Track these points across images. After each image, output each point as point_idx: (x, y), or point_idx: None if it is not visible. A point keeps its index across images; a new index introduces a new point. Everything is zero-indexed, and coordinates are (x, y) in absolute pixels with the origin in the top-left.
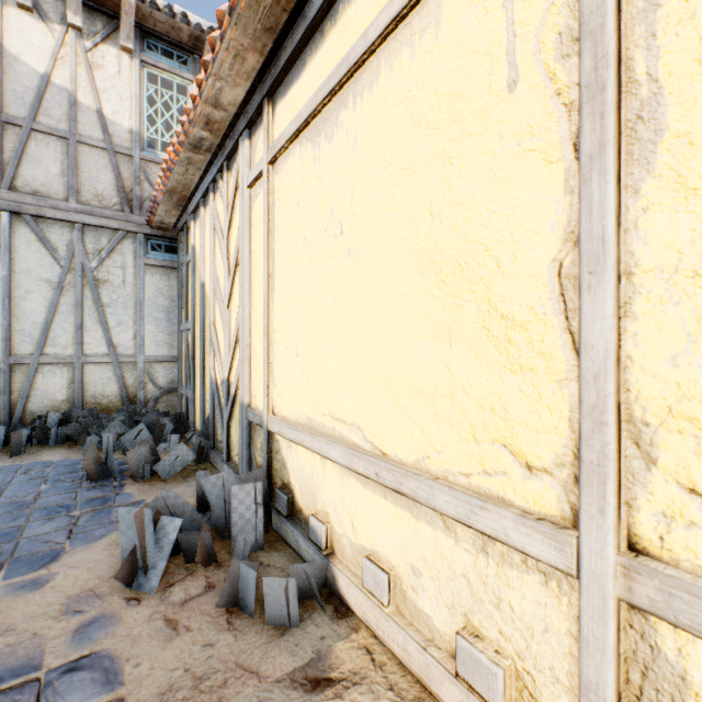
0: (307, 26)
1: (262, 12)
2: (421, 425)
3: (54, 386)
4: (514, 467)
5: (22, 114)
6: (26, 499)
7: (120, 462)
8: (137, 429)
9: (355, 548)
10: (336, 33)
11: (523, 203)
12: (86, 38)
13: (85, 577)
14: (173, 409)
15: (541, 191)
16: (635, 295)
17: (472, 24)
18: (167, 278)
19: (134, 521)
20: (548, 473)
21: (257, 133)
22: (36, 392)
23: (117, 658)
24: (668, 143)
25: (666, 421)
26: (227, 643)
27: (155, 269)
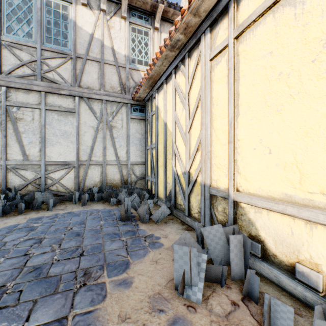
0: None
1: None
2: None
3: (95, 175)
4: None
5: (83, 53)
6: (97, 228)
7: None
8: (133, 196)
9: None
10: None
11: None
12: (107, 15)
13: (150, 283)
14: (142, 187)
15: None
16: None
17: None
18: (139, 124)
19: (183, 254)
20: None
21: (217, 26)
22: (88, 177)
23: None
24: None
25: None
26: None
27: (134, 120)
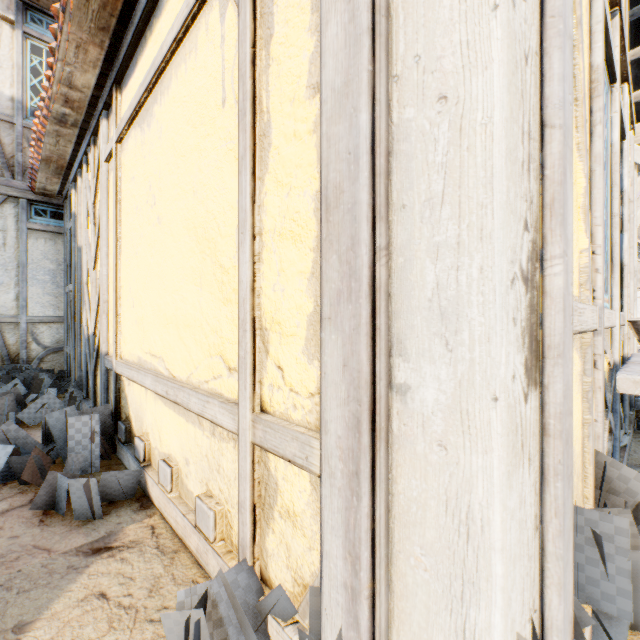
0: (134, 31)
1: (92, 14)
2: (190, 350)
3: None
4: (225, 371)
5: None
6: None
7: None
8: (12, 384)
9: (161, 456)
10: (152, 41)
11: (228, 186)
12: None
13: None
14: (60, 368)
15: (234, 178)
16: (263, 248)
17: (209, 55)
18: (53, 242)
19: None
20: (236, 371)
21: (112, 114)
22: None
23: None
24: (273, 152)
25: (272, 326)
26: (33, 534)
27: (39, 233)
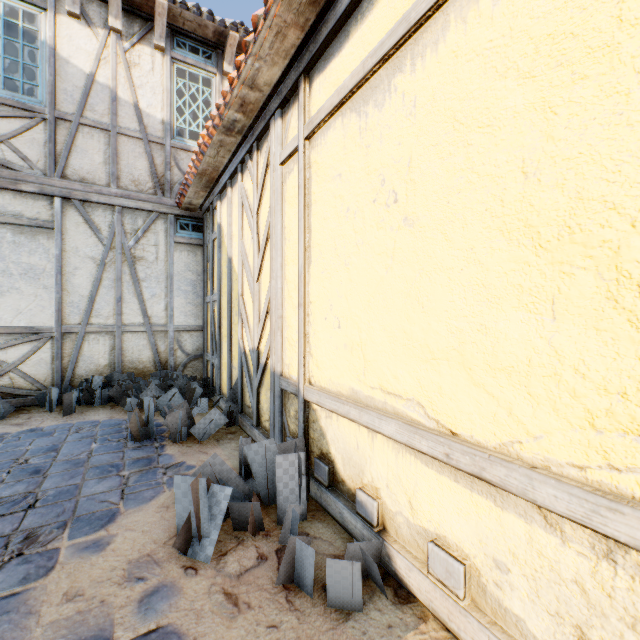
0: None
1: None
2: (509, 406)
3: (98, 352)
4: None
5: (71, 110)
6: (80, 457)
7: (157, 423)
8: (171, 392)
9: (414, 529)
10: None
11: None
12: (124, 40)
13: (141, 541)
14: (199, 374)
15: None
16: None
17: None
18: (193, 254)
19: (188, 490)
20: None
21: (290, 111)
22: (83, 357)
23: (184, 636)
24: None
25: None
26: (291, 625)
27: (183, 246)
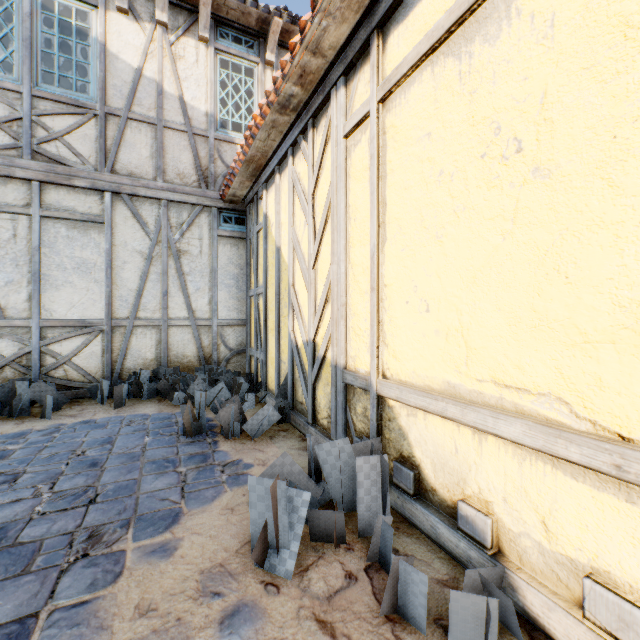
0: None
1: None
2: None
3: (145, 346)
4: None
5: (120, 105)
6: (135, 451)
7: (206, 418)
8: (218, 387)
9: (551, 557)
10: None
11: None
12: (170, 33)
13: (210, 547)
14: (242, 369)
15: None
16: None
17: None
18: (236, 247)
19: (265, 493)
20: None
21: (356, 77)
22: (131, 351)
23: None
24: None
25: None
26: None
27: (226, 240)
